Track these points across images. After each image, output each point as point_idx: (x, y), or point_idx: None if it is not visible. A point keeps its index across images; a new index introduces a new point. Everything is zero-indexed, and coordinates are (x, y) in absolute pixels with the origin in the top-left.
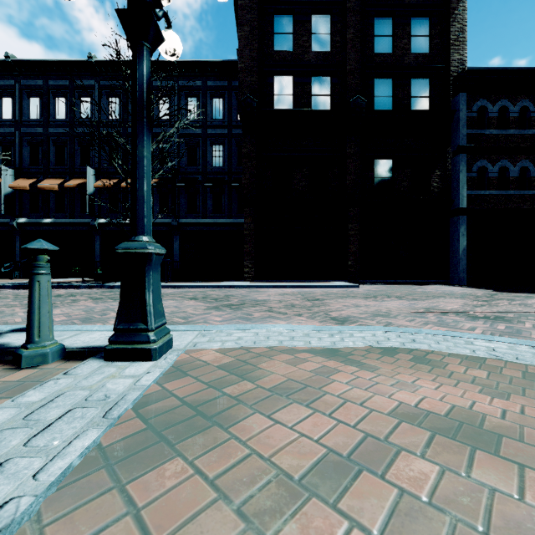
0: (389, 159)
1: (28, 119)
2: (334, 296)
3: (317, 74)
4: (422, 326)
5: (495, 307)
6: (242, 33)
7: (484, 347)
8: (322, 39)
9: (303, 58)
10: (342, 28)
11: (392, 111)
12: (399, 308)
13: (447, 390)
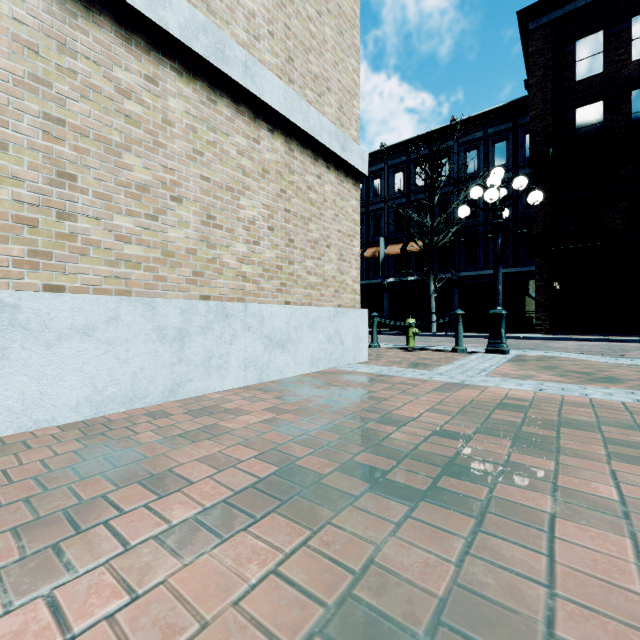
0: None
1: None
2: None
3: None
4: None
5: None
6: (533, 80)
7: None
8: None
9: (619, 74)
10: None
11: None
12: None
13: None
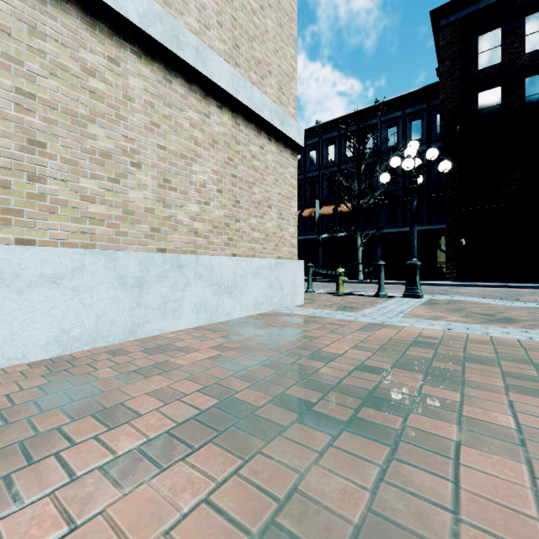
0: None
1: None
2: None
3: (532, 74)
4: None
5: None
6: (443, 69)
7: None
8: None
9: (514, 64)
10: None
11: None
12: None
13: None
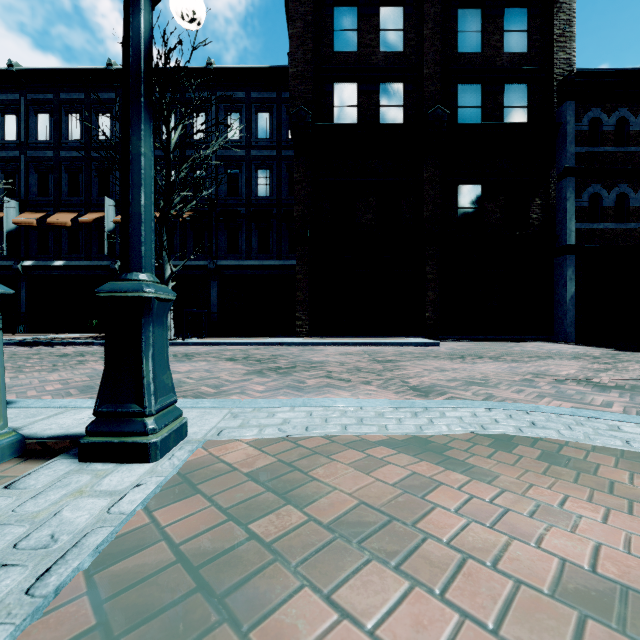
0: (476, 185)
1: (36, 141)
2: (410, 356)
3: (386, 80)
4: (536, 400)
5: (624, 372)
6: (294, 31)
7: (639, 435)
8: (393, 37)
9: (370, 60)
10: (418, 22)
11: (481, 125)
12: (499, 374)
13: (619, 520)
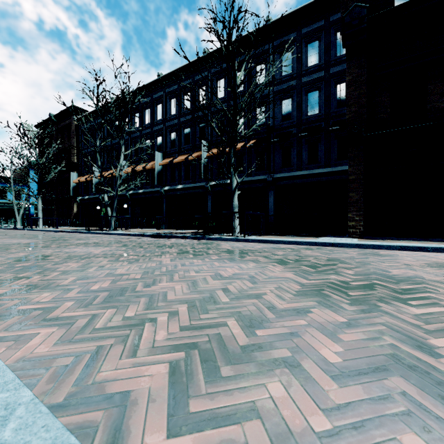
0: None
1: (170, 116)
2: None
3: None
4: None
5: None
6: None
7: None
8: None
9: None
10: None
11: None
12: None
13: None
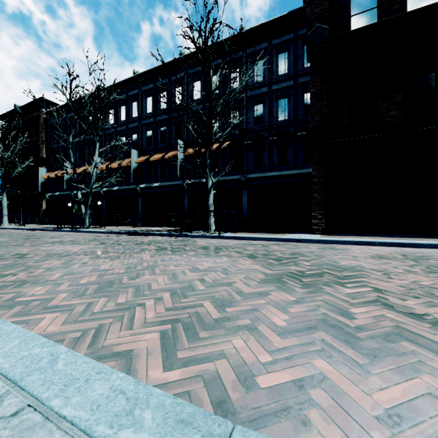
0: None
1: (146, 114)
2: None
3: None
4: None
5: None
6: None
7: None
8: None
9: None
10: None
11: None
12: None
13: None
